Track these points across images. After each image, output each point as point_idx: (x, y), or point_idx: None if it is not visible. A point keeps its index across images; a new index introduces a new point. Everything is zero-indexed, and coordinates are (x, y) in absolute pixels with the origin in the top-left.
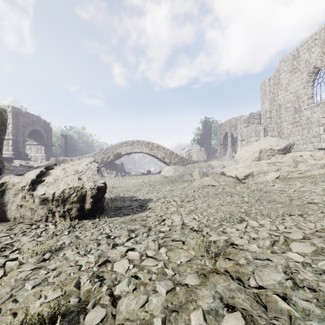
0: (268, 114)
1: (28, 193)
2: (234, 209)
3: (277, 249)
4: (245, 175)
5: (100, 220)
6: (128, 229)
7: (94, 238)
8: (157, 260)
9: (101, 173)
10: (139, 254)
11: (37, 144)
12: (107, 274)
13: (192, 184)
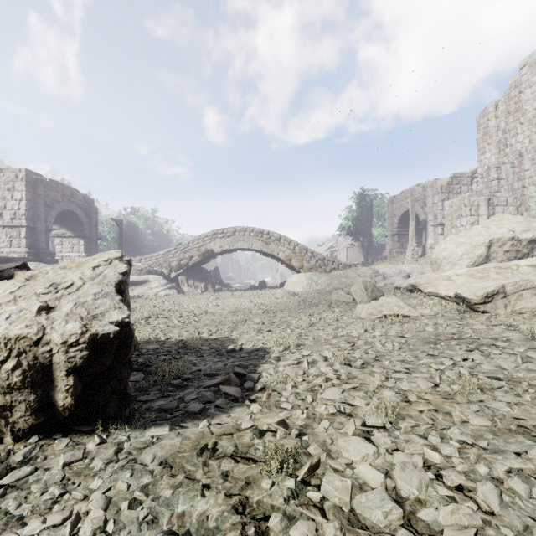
0: (493, 172)
1: None
2: None
3: None
4: (485, 294)
5: (108, 439)
6: (171, 532)
7: None
8: None
9: (177, 287)
10: None
11: (73, 237)
12: None
13: (351, 310)
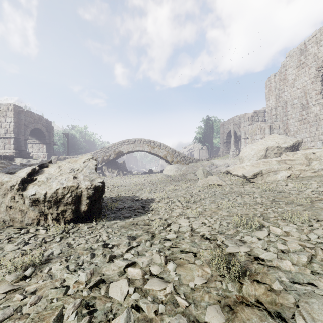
0: (273, 111)
1: (17, 193)
2: (248, 212)
3: (317, 267)
4: (253, 174)
5: (98, 223)
6: (128, 236)
7: (89, 247)
8: (164, 280)
9: (102, 172)
10: (142, 272)
11: (39, 143)
12: (100, 302)
13: (196, 183)
